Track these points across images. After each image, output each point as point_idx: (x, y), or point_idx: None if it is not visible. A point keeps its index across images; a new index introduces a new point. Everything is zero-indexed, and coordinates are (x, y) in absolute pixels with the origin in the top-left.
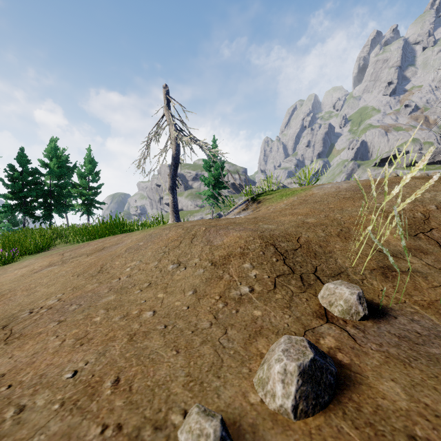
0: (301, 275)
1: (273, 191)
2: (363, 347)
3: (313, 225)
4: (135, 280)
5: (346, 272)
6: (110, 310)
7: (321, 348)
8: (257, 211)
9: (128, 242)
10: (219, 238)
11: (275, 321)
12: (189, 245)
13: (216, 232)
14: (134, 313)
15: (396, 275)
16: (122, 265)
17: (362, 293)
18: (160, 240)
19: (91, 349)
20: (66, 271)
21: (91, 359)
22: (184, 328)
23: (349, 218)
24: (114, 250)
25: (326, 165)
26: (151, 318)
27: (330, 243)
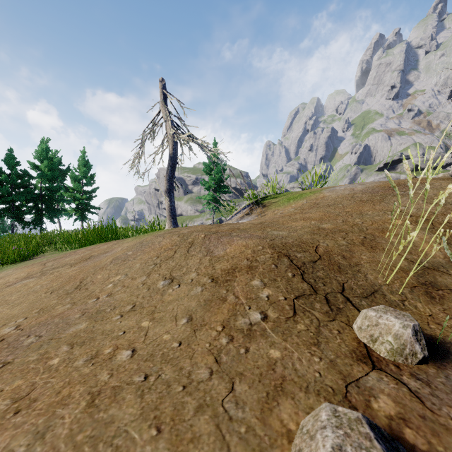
0: (326, 295)
1: (279, 195)
2: (438, 415)
3: (330, 232)
4: (116, 301)
5: (380, 291)
6: (76, 346)
7: (376, 418)
8: (262, 215)
9: (118, 250)
10: (221, 247)
11: (302, 367)
12: (185, 256)
13: (217, 240)
14: (106, 353)
15: (444, 294)
16: (105, 280)
17: (418, 326)
18: (151, 249)
19: (27, 422)
20: (42, 285)
21: (20, 446)
22: (172, 380)
23: (371, 224)
24: (100, 260)
25: (334, 167)
26: (127, 361)
27: (355, 253)
